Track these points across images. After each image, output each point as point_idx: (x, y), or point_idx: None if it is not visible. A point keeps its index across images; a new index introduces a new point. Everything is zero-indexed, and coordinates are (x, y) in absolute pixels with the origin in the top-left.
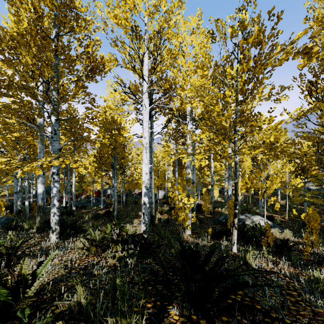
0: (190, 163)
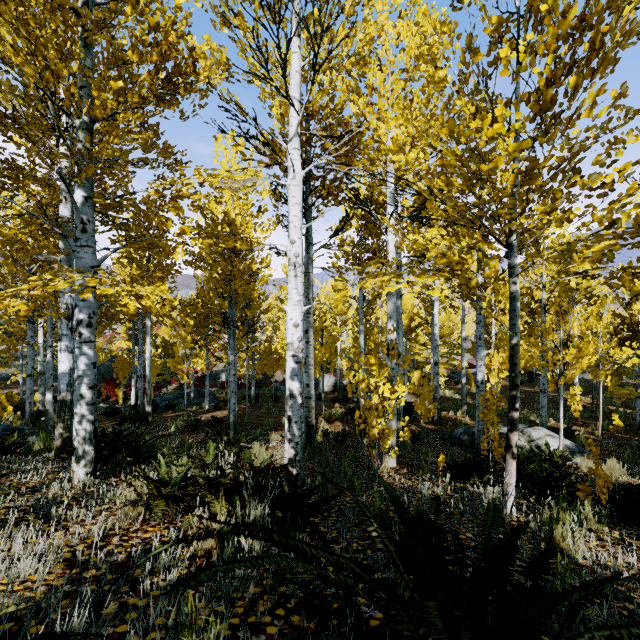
0: (394, 309)
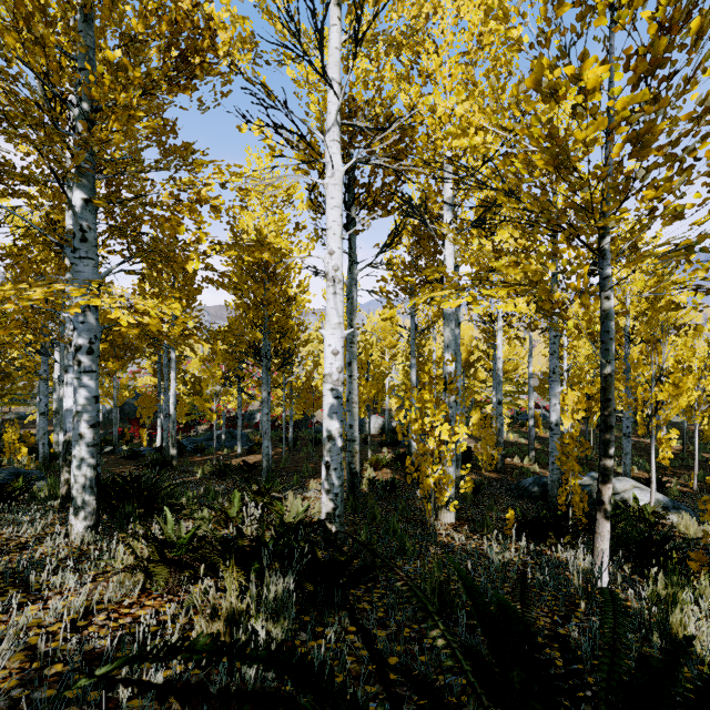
0: (453, 337)
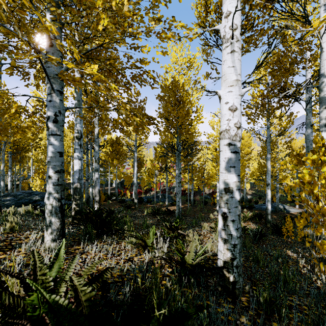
0: None
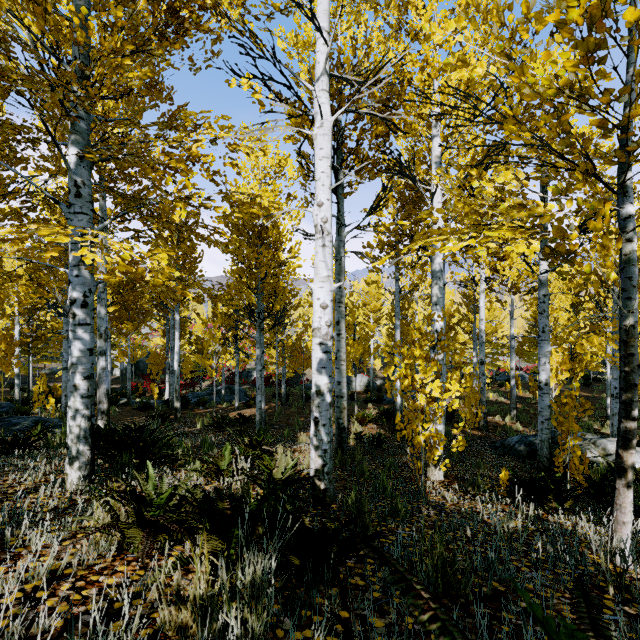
0: (441, 294)
